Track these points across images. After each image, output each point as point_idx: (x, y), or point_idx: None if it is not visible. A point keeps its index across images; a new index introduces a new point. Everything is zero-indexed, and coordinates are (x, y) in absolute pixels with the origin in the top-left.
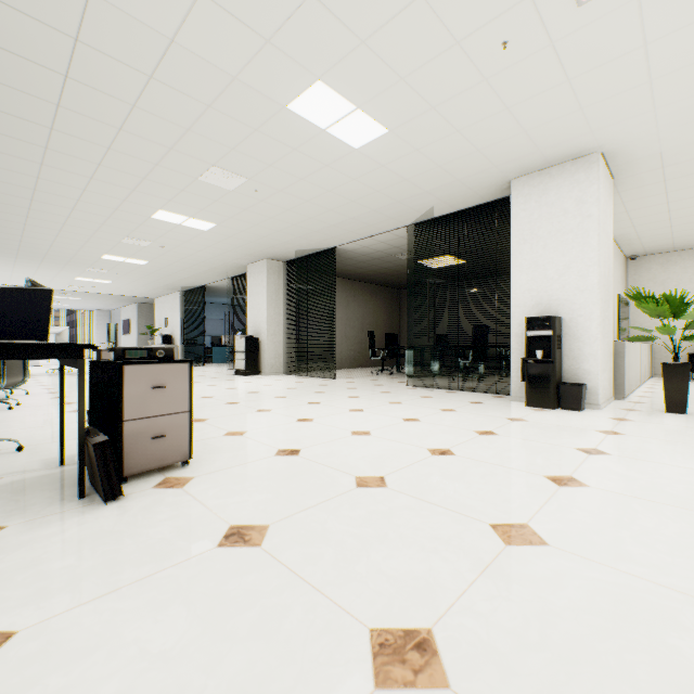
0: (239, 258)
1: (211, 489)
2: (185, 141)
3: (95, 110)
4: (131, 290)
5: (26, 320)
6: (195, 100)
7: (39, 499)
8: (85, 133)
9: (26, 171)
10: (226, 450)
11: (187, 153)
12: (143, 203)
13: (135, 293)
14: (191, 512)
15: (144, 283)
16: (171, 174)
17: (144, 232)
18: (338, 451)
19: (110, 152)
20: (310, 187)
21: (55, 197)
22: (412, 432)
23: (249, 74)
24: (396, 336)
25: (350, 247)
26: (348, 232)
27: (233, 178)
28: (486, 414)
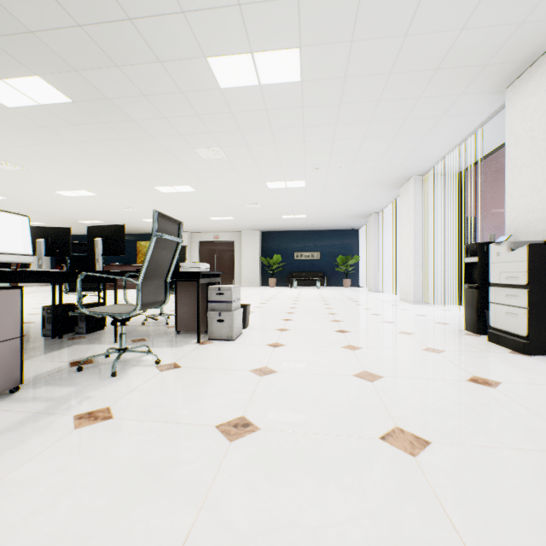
0: None
1: None
2: None
3: None
4: None
5: None
6: None
7: None
8: None
9: None
10: None
11: None
12: None
13: None
14: None
15: None
16: None
17: None
18: None
19: None
20: None
21: None
22: None
23: None
24: None
25: None
26: None
27: None
28: None
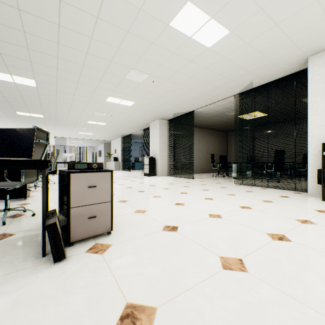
0: (146, 119)
1: (120, 258)
2: (117, 56)
3: (74, 43)
4: (101, 137)
5: (21, 146)
6: (120, 28)
7: (22, 254)
8: (72, 58)
9: (51, 82)
10: (133, 223)
11: (118, 63)
12: (101, 93)
13: (102, 138)
14: (102, 281)
15: (106, 134)
16: (112, 76)
17: (103, 109)
18: (203, 230)
19: (84, 67)
20: (181, 76)
21: (65, 94)
22: (249, 217)
23: (148, 5)
24: (225, 157)
25: (201, 110)
26: (201, 101)
27: (141, 75)
28: (296, 206)
